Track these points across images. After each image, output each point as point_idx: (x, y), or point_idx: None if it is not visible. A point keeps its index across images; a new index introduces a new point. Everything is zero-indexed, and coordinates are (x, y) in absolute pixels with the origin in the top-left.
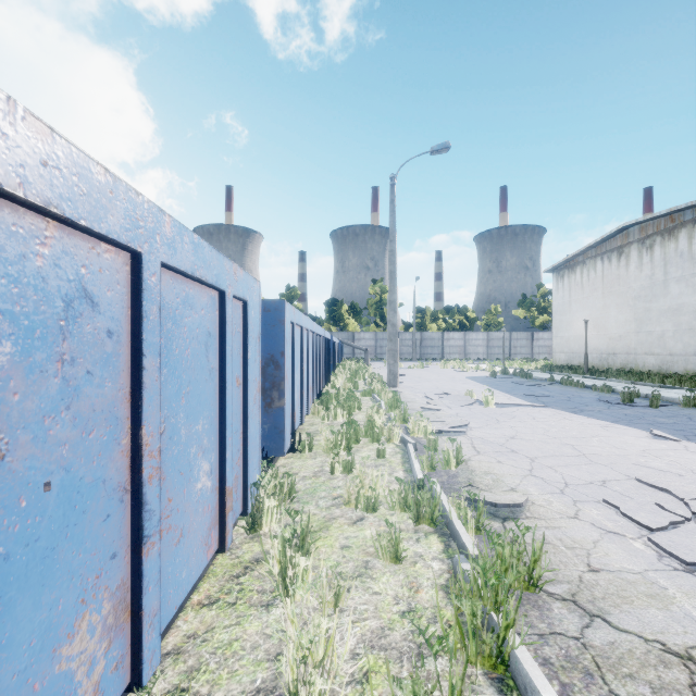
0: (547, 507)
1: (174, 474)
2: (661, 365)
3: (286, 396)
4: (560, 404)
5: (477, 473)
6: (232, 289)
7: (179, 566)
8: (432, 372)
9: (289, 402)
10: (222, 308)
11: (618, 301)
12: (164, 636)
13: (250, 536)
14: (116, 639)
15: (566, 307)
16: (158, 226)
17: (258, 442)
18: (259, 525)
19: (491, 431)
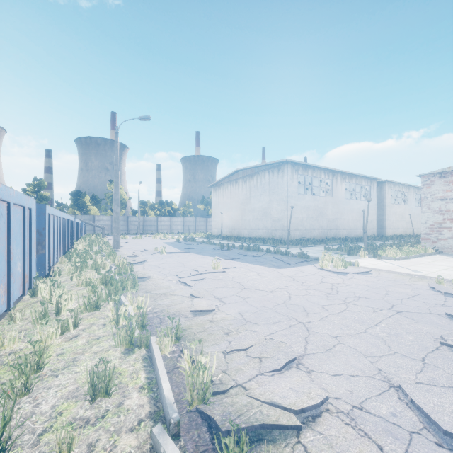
0: (156, 278)
1: (13, 262)
2: (249, 234)
3: (46, 248)
4: (196, 251)
5: (138, 273)
6: (27, 205)
7: (14, 290)
8: (146, 240)
9: (47, 252)
10: (24, 212)
11: (235, 204)
12: (6, 315)
13: (32, 298)
14: (5, 295)
15: (217, 205)
16: (13, 194)
17: (35, 263)
18: (36, 294)
19: (156, 262)
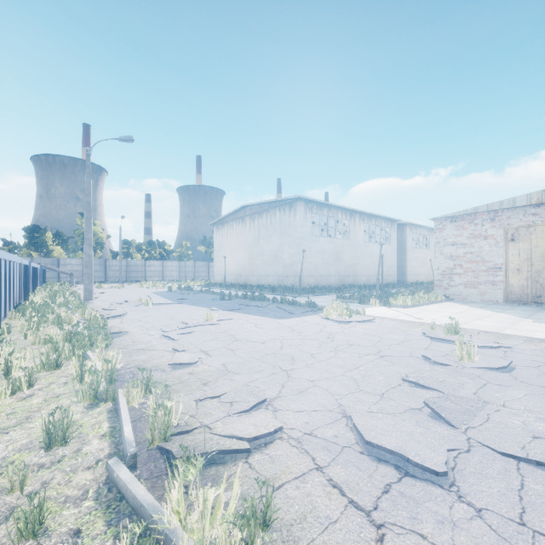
0: (136, 333)
1: None
2: (257, 281)
3: None
4: (191, 302)
5: (113, 328)
6: None
7: None
8: (129, 290)
9: None
10: None
11: (242, 247)
12: None
13: None
14: None
15: (220, 247)
16: None
17: None
18: None
19: (138, 315)
